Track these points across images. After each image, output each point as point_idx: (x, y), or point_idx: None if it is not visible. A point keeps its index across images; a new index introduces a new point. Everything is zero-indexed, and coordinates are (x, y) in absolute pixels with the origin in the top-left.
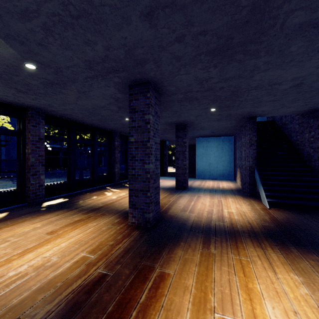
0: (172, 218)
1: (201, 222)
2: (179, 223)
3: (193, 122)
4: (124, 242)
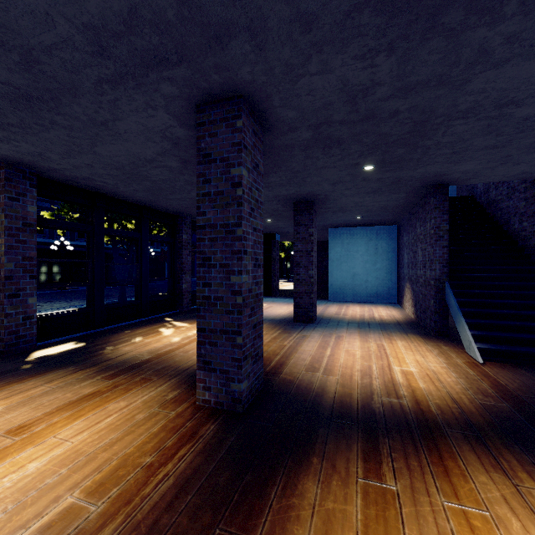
0: (289, 388)
1: (352, 398)
2: (304, 400)
3: (326, 197)
4: (180, 457)
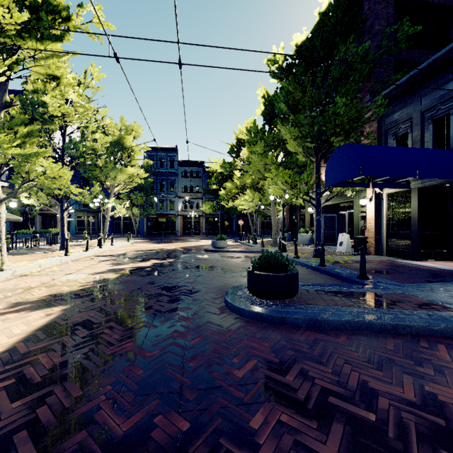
0: None
1: None
2: None
3: None
4: None
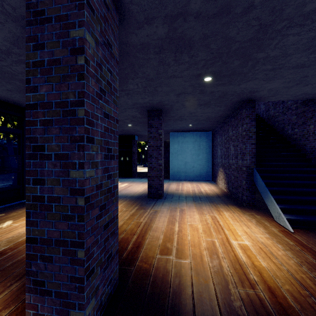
0: (145, 284)
1: (210, 293)
2: (162, 304)
3: (171, 107)
4: None
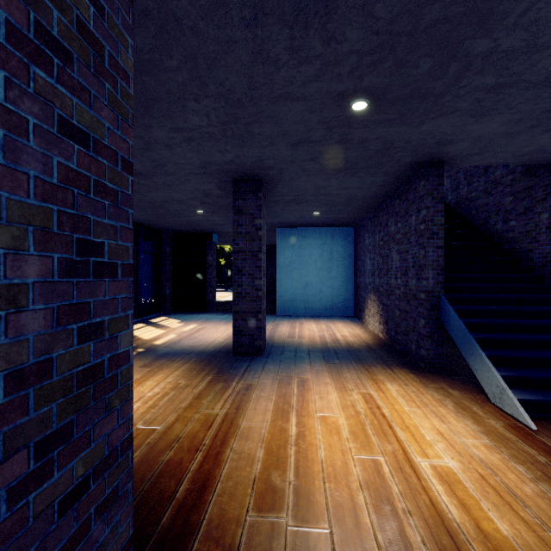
0: None
1: None
2: None
3: (280, 173)
4: None
